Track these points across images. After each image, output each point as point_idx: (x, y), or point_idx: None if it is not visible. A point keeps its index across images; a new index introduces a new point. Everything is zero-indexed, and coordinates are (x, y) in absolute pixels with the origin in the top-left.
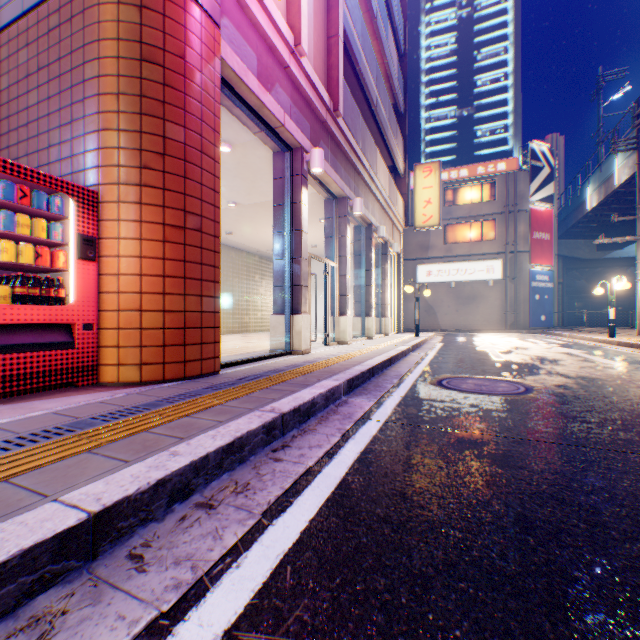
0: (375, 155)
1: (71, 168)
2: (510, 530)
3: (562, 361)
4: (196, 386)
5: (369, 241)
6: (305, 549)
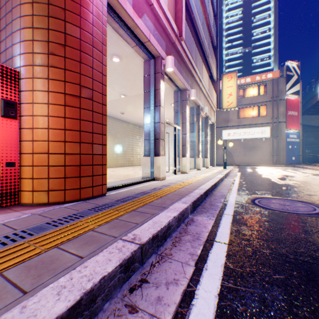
0: (202, 67)
1: (5, 58)
2: None
3: None
4: (84, 207)
5: (198, 115)
6: None
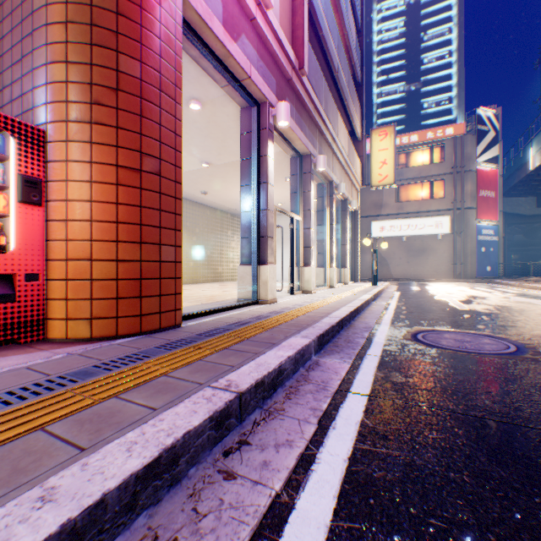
0: (336, 117)
1: (22, 108)
2: None
3: (531, 312)
4: (149, 344)
5: (330, 197)
6: None
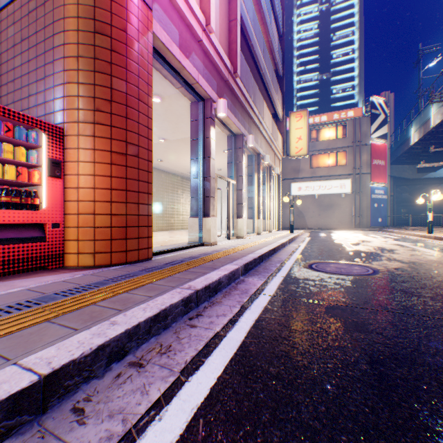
0: (262, 105)
1: (44, 111)
2: (377, 387)
3: (397, 250)
4: (134, 269)
5: (258, 166)
6: (214, 403)
